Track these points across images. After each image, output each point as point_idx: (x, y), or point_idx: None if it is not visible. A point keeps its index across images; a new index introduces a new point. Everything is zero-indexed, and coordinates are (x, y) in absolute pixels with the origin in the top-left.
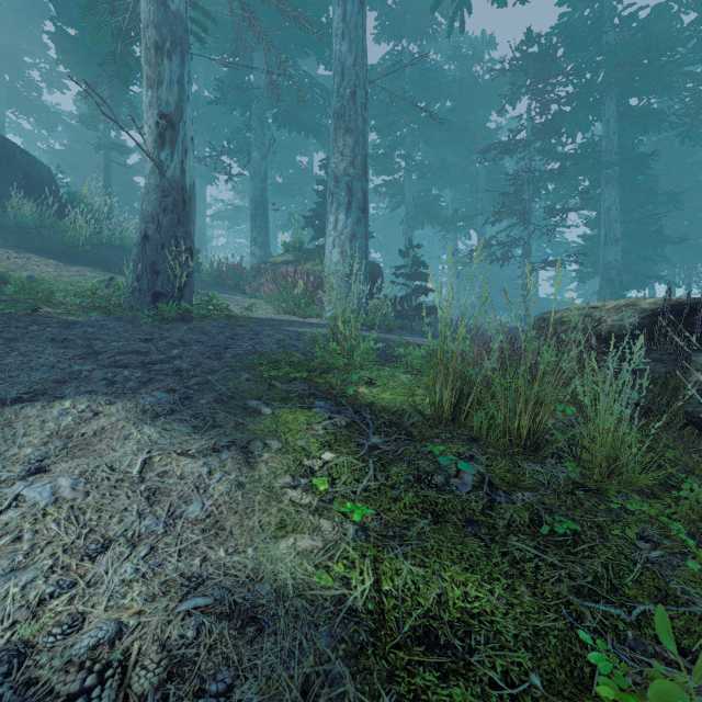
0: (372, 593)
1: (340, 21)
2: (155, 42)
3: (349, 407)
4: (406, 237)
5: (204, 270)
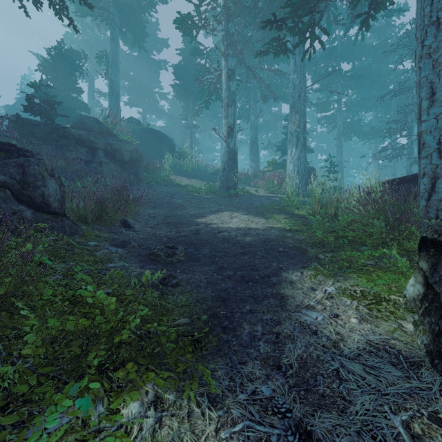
0: (289, 228)
1: (293, 65)
2: (226, 103)
3: (291, 214)
4: (337, 147)
5: None
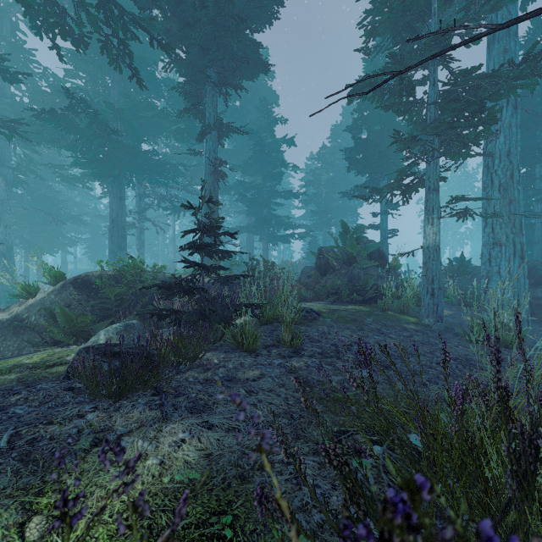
0: None
1: None
2: None
3: None
4: None
5: None
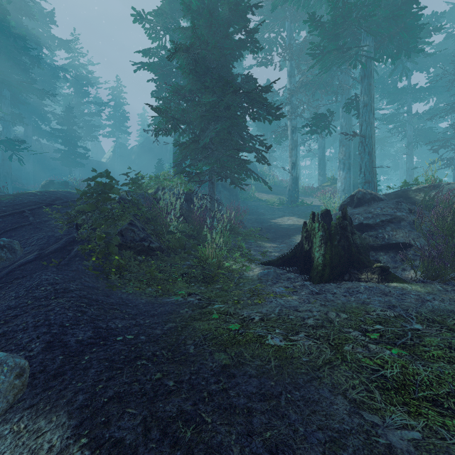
0: None
1: (341, 112)
2: (291, 148)
3: None
4: (407, 155)
5: (300, 188)
